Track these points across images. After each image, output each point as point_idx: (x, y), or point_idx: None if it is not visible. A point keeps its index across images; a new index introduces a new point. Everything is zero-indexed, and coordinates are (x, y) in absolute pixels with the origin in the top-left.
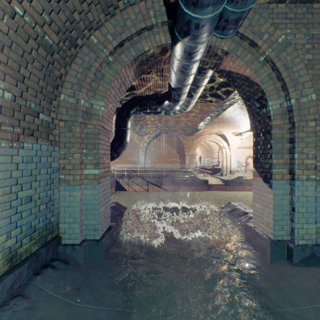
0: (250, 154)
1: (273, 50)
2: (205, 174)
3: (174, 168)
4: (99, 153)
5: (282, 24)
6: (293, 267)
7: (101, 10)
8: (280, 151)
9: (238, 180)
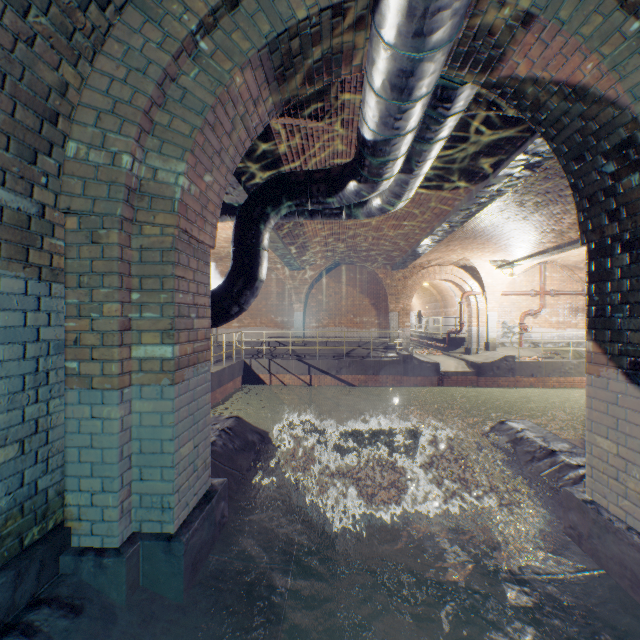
0: (530, 307)
1: None
2: (430, 351)
3: (365, 337)
4: (175, 303)
5: None
6: None
7: None
8: None
9: (505, 364)
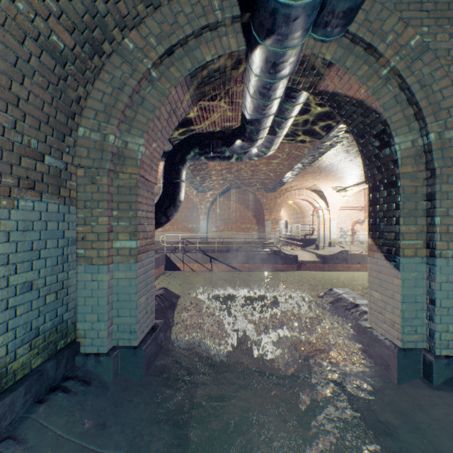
0: (358, 218)
1: (402, 58)
2: (293, 247)
3: (249, 238)
4: (137, 217)
5: (415, 19)
6: (434, 391)
7: None
8: (412, 213)
9: (341, 256)
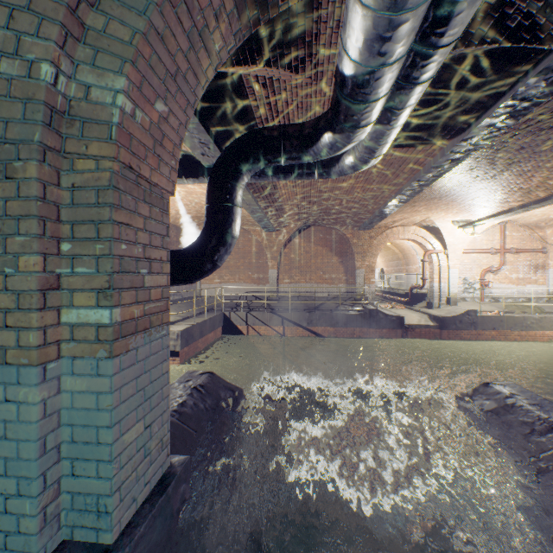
0: (490, 264)
1: None
2: (393, 304)
3: (333, 292)
4: (114, 255)
5: None
6: None
7: None
8: None
9: (467, 318)
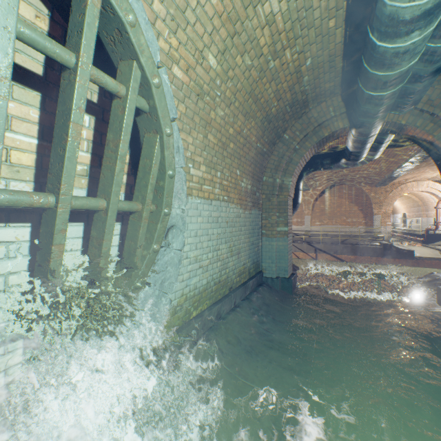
0: None
1: None
2: (411, 243)
3: (354, 231)
4: (288, 216)
5: None
6: None
7: (293, 119)
8: None
9: None
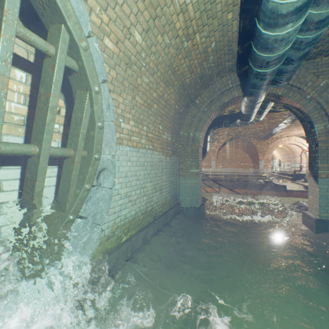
0: None
1: (316, 91)
2: (284, 180)
3: (246, 172)
4: (198, 161)
5: (325, 71)
6: None
7: (202, 88)
8: (324, 158)
9: None
